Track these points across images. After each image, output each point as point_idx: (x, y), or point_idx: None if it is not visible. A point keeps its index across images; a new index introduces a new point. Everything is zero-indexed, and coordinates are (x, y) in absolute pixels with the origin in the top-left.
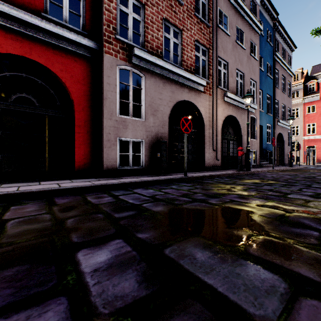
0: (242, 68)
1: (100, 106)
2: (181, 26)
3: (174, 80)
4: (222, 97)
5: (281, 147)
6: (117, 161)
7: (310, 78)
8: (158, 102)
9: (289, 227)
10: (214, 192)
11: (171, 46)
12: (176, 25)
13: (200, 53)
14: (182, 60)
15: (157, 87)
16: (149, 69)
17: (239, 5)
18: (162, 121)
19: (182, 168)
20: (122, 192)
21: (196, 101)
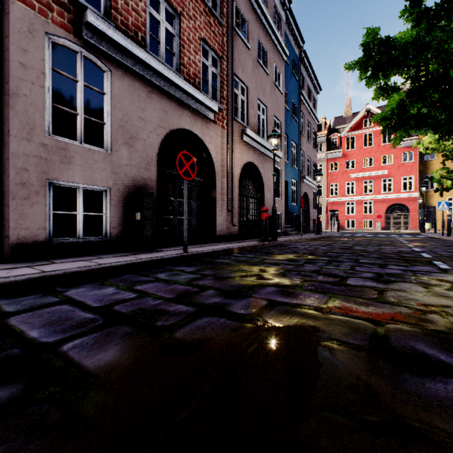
0: (264, 100)
1: (2, 109)
2: (179, 7)
3: (168, 92)
4: (240, 134)
5: (306, 210)
6: (47, 227)
7: (332, 131)
8: (137, 124)
9: (417, 378)
10: (236, 284)
11: (162, 35)
12: (171, 2)
13: (209, 61)
14: (180, 63)
15: (136, 96)
16: (119, 60)
17: (261, 11)
18: (146, 157)
19: (181, 239)
20: (31, 301)
21: (203, 134)
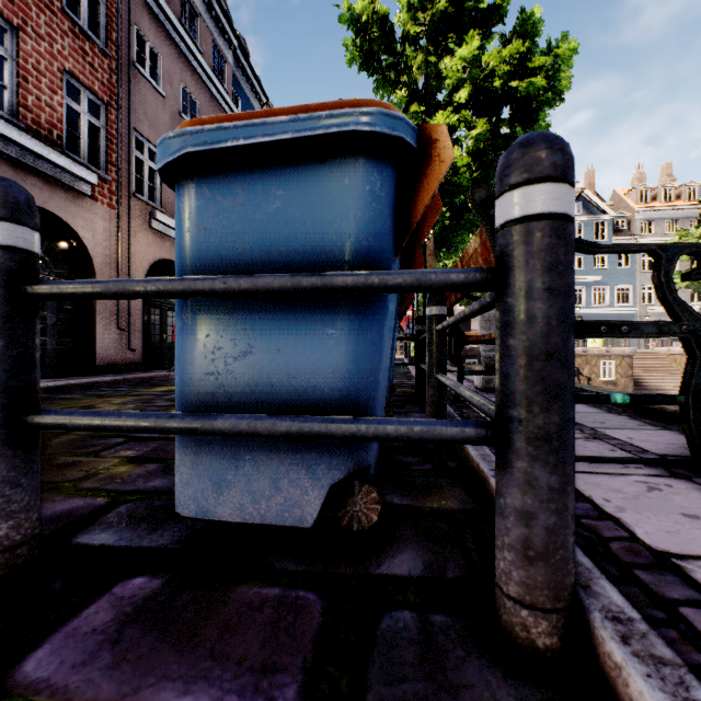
0: None
1: None
2: (16, 19)
3: None
4: (147, 218)
5: None
6: None
7: None
8: None
9: (94, 441)
10: None
11: None
12: None
13: (83, 105)
14: (20, 103)
15: None
16: None
17: (187, 46)
18: None
19: None
20: None
21: (69, 214)
